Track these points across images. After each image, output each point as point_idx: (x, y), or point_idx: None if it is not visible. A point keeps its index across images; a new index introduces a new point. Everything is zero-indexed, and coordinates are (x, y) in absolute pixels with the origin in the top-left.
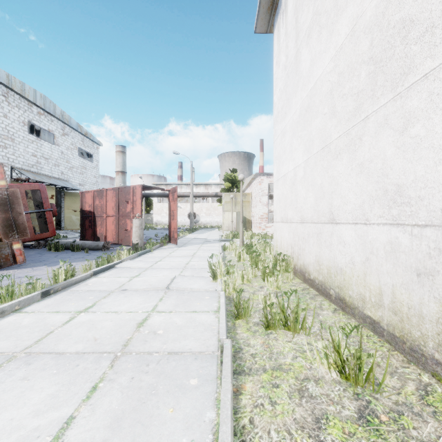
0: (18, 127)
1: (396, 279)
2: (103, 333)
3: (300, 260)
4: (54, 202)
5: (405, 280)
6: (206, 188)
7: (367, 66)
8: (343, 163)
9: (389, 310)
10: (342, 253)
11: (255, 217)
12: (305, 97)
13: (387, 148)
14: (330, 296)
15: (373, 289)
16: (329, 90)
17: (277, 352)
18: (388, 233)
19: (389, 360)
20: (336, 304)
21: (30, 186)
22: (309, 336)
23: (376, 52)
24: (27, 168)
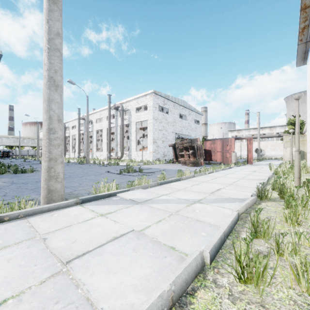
0: (176, 117)
1: None
2: (243, 173)
3: None
4: None
5: None
6: (270, 129)
7: None
8: None
9: None
10: None
11: None
12: None
13: None
14: None
15: None
16: None
17: None
18: None
19: None
20: None
21: None
22: None
23: None
24: (179, 133)
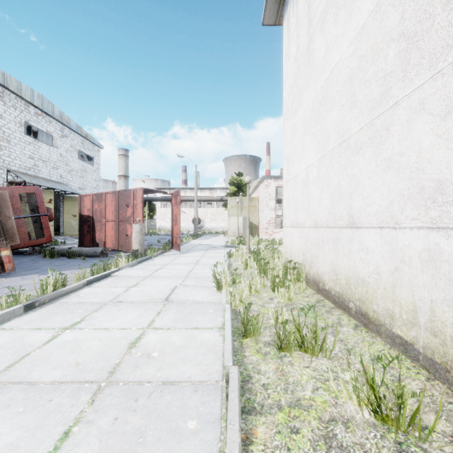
0: (14, 128)
1: (436, 293)
2: (88, 356)
3: (313, 269)
4: (52, 207)
5: (449, 295)
6: (211, 192)
7: (396, 44)
8: (366, 159)
9: (426, 330)
10: (364, 262)
11: (262, 222)
12: (319, 89)
13: (423, 138)
14: (349, 310)
15: (404, 304)
16: (348, 77)
17: (293, 382)
18: (425, 238)
19: (431, 392)
20: (357, 319)
21: (24, 189)
22: (329, 360)
23: (409, 25)
24: (24, 171)
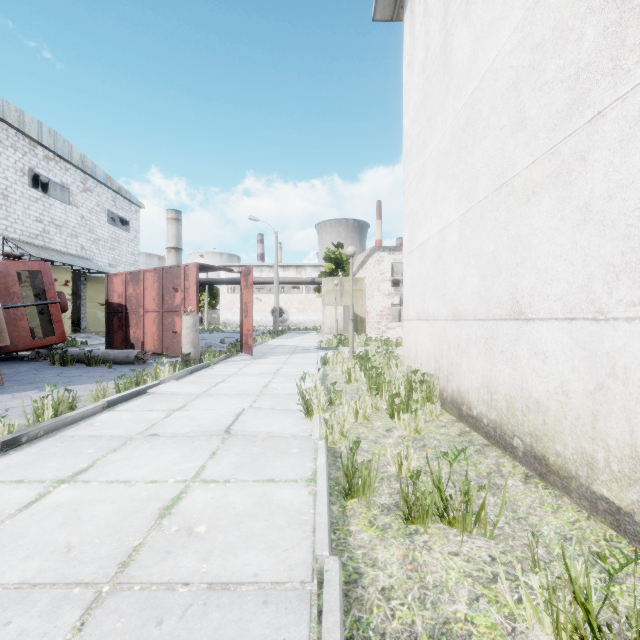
0: (14, 178)
1: None
2: (90, 531)
3: (452, 383)
4: (69, 291)
5: None
6: (298, 271)
7: (599, 16)
8: (542, 209)
9: None
10: (539, 374)
11: (371, 314)
12: (462, 108)
13: None
14: (513, 449)
15: (615, 445)
16: (512, 83)
17: (434, 584)
18: None
19: None
20: (527, 465)
21: (24, 265)
22: (491, 540)
23: None
24: (28, 240)
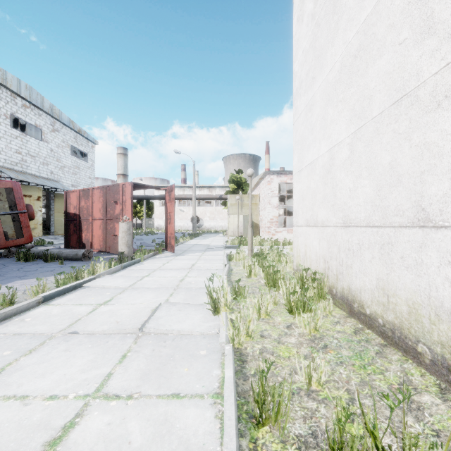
0: None
1: None
2: None
3: (342, 282)
4: (40, 204)
5: None
6: (210, 190)
7: None
8: None
9: None
10: None
11: (263, 221)
12: (353, 37)
13: None
14: (417, 355)
15: None
16: None
17: None
18: None
19: None
20: (437, 374)
21: None
22: None
23: None
24: (9, 167)
